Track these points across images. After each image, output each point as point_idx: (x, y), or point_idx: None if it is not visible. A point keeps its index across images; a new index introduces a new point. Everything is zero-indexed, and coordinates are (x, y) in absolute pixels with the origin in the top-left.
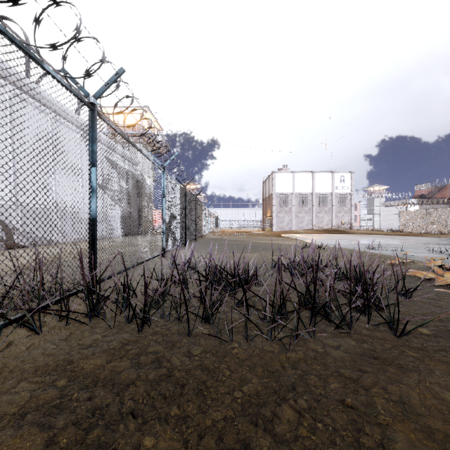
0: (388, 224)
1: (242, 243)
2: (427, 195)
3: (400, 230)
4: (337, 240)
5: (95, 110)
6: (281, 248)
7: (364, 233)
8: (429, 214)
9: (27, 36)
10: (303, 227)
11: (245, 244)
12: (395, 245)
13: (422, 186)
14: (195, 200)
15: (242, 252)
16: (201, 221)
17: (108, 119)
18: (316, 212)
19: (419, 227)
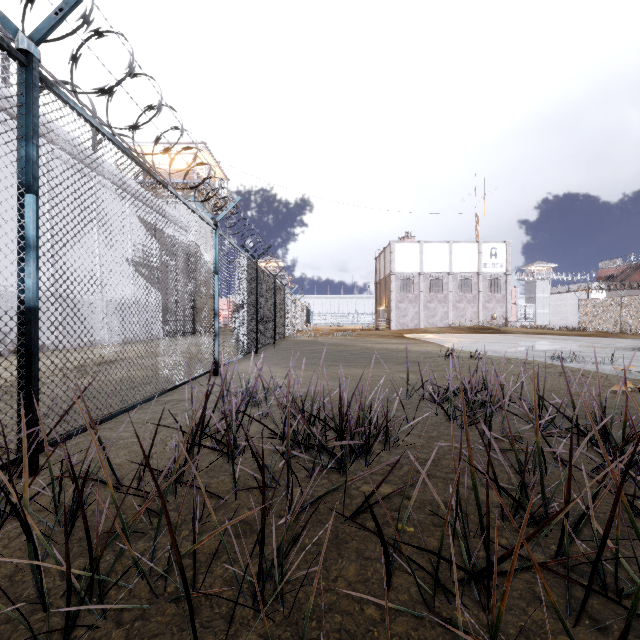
0: (560, 319)
1: (347, 349)
2: (619, 276)
3: (580, 328)
4: (493, 343)
5: (32, 67)
6: (411, 358)
7: (528, 333)
8: (626, 303)
9: None
10: (435, 323)
11: (351, 350)
12: (591, 353)
13: (609, 263)
14: (273, 281)
15: (359, 381)
16: (284, 315)
17: (143, 159)
18: (455, 301)
19: (610, 323)
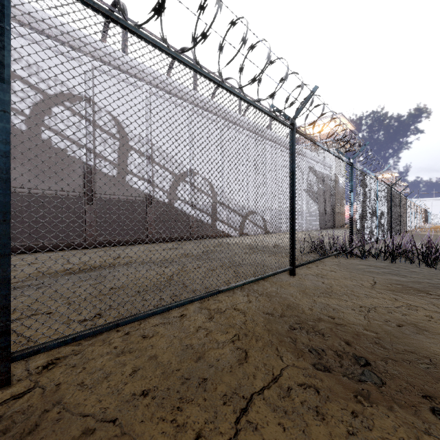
0: None
1: None
2: None
3: None
4: None
5: (352, 165)
6: None
7: None
8: None
9: (270, 105)
10: None
11: None
12: None
13: None
14: (399, 196)
15: None
16: (405, 216)
17: (310, 136)
18: None
19: None
